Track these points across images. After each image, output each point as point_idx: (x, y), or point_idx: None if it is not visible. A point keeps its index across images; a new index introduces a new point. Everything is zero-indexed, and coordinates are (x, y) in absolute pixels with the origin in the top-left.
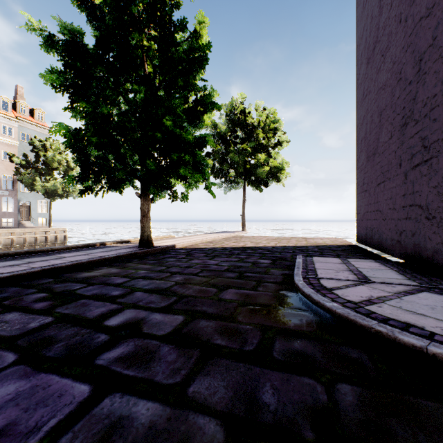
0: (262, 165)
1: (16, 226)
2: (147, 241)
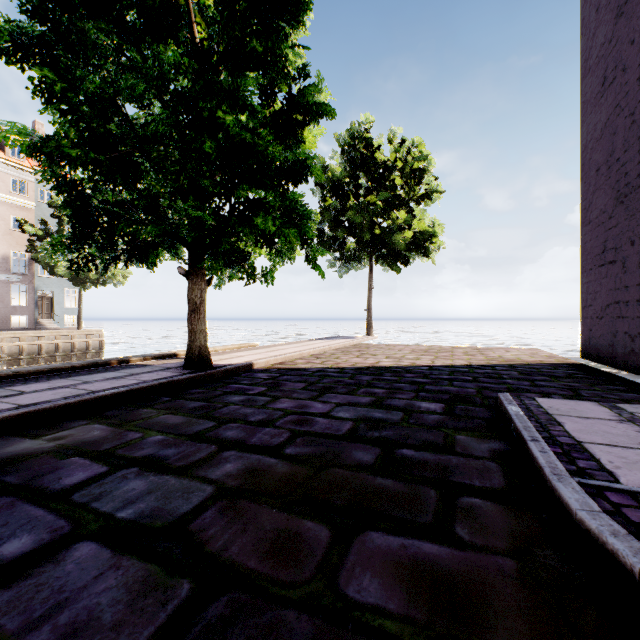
0: (401, 230)
1: (32, 327)
2: (200, 358)
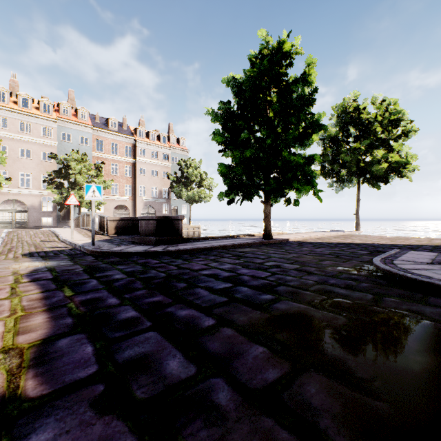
0: (379, 162)
1: None
2: (268, 235)
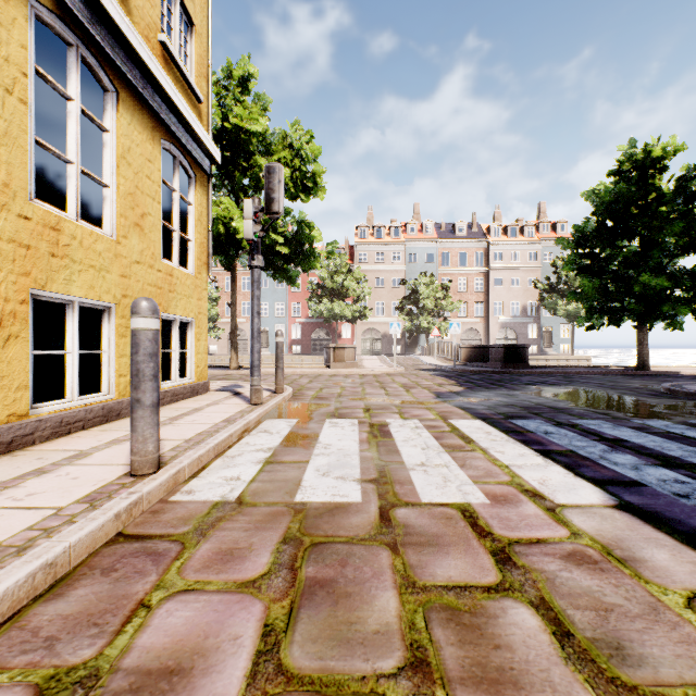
0: None
1: (539, 353)
2: (642, 366)
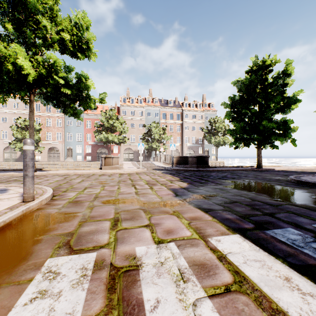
0: None
1: None
2: (259, 166)
